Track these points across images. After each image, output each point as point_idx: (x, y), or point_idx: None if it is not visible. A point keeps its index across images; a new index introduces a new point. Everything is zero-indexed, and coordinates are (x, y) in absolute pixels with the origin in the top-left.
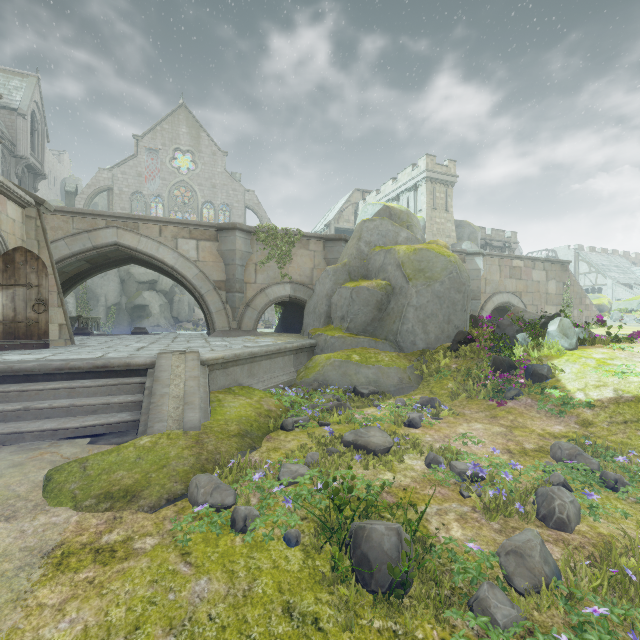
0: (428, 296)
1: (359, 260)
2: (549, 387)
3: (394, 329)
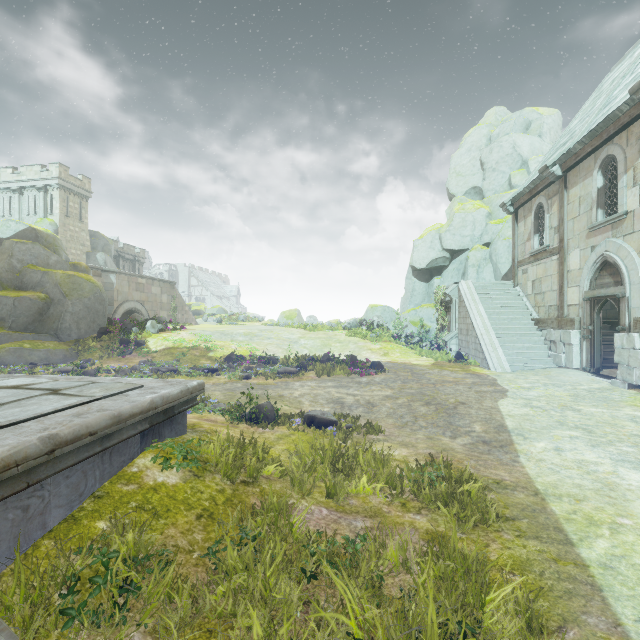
0: (81, 306)
1: (12, 273)
2: (144, 348)
3: (55, 327)
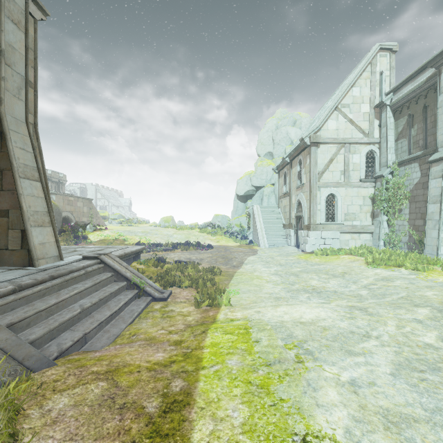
0: None
1: None
2: (88, 240)
3: None
